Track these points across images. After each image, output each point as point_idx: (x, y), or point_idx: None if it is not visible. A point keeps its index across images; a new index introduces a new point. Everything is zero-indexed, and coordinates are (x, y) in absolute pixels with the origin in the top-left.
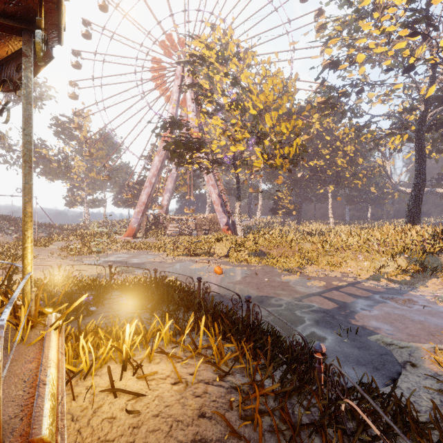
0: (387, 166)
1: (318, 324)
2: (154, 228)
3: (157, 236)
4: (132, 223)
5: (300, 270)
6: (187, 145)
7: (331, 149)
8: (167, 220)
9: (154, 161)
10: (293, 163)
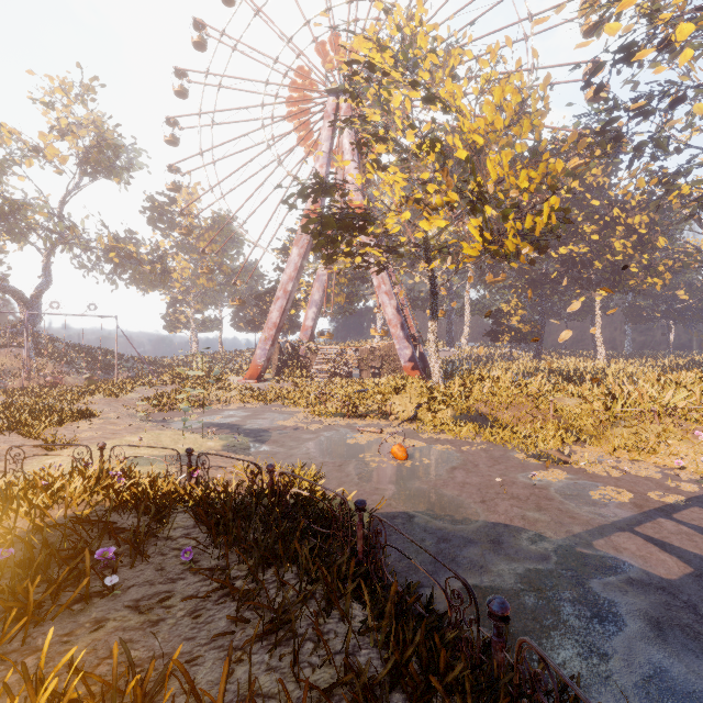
0: None
1: (665, 637)
2: (291, 364)
3: (295, 378)
4: (257, 358)
5: (564, 458)
6: (343, 221)
7: (602, 224)
8: (312, 352)
9: (291, 256)
10: (539, 247)
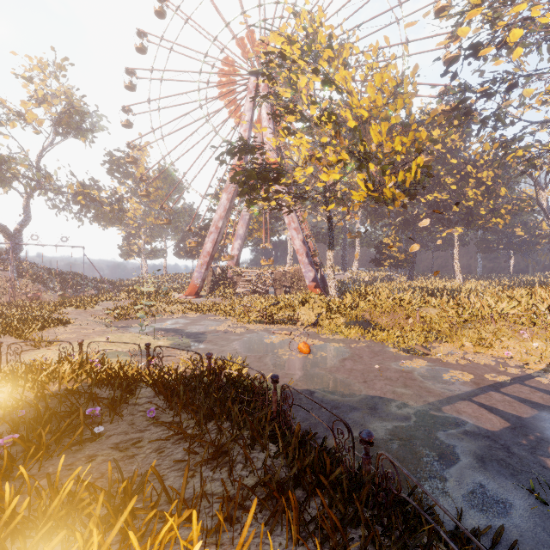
0: (541, 198)
1: (485, 467)
2: (221, 284)
3: (225, 295)
4: (194, 279)
5: (426, 352)
6: (262, 174)
7: (459, 177)
8: (238, 274)
9: (221, 200)
10: (409, 195)
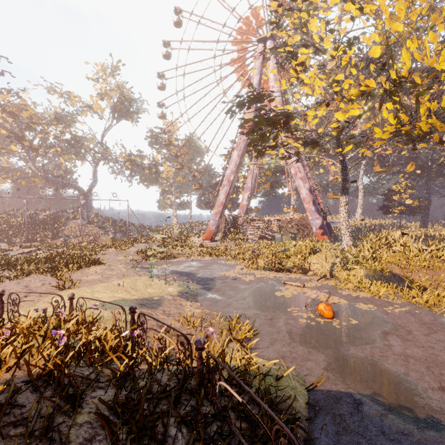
0: None
1: None
2: (233, 230)
3: (235, 240)
4: (210, 226)
5: None
6: (271, 119)
7: None
8: (247, 222)
9: (233, 156)
10: None
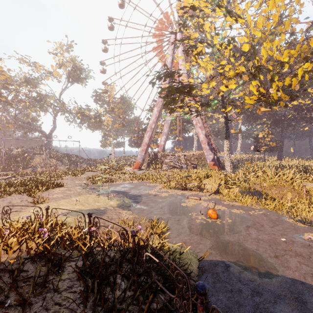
0: None
1: None
2: (154, 162)
3: (155, 169)
4: (138, 159)
5: None
6: (179, 88)
7: None
8: (163, 156)
9: (154, 111)
10: (292, 96)
